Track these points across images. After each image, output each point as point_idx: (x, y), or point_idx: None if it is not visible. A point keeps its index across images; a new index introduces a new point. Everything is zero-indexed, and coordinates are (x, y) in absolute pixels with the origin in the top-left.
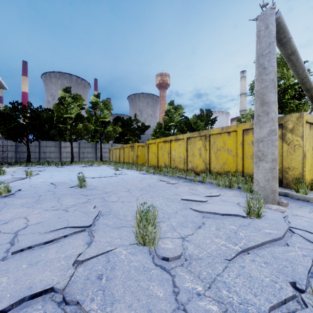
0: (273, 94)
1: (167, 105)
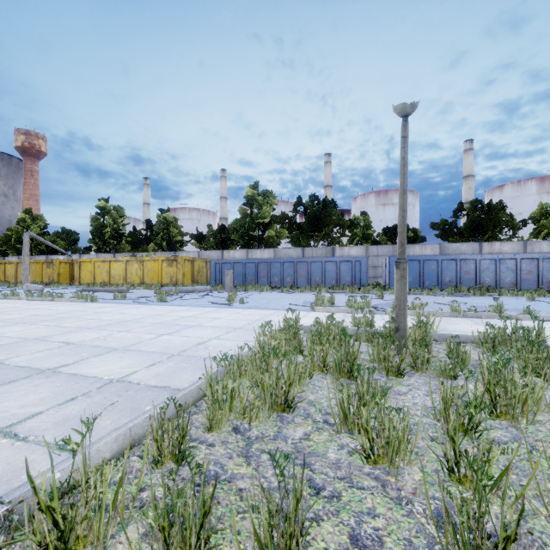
0: (27, 257)
1: (22, 213)
